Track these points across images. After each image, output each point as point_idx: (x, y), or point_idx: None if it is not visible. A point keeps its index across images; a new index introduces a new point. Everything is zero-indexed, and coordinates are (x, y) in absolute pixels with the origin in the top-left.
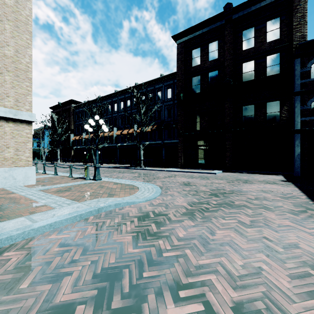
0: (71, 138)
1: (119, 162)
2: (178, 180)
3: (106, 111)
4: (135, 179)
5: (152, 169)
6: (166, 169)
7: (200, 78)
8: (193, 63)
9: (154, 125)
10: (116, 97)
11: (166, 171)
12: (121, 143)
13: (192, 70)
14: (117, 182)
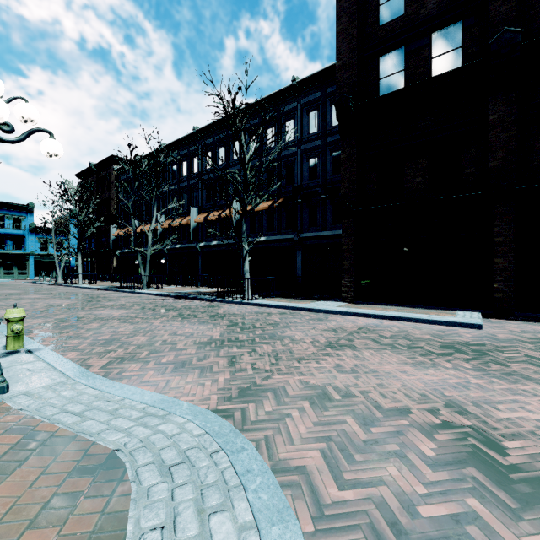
0: (112, 232)
1: (202, 281)
2: (391, 385)
3: (176, 174)
4: (193, 370)
5: (271, 302)
6: (309, 305)
7: (405, 52)
8: (384, 15)
9: (277, 198)
10: (195, 143)
11: (310, 311)
12: (207, 242)
13: (380, 35)
14: (62, 421)
